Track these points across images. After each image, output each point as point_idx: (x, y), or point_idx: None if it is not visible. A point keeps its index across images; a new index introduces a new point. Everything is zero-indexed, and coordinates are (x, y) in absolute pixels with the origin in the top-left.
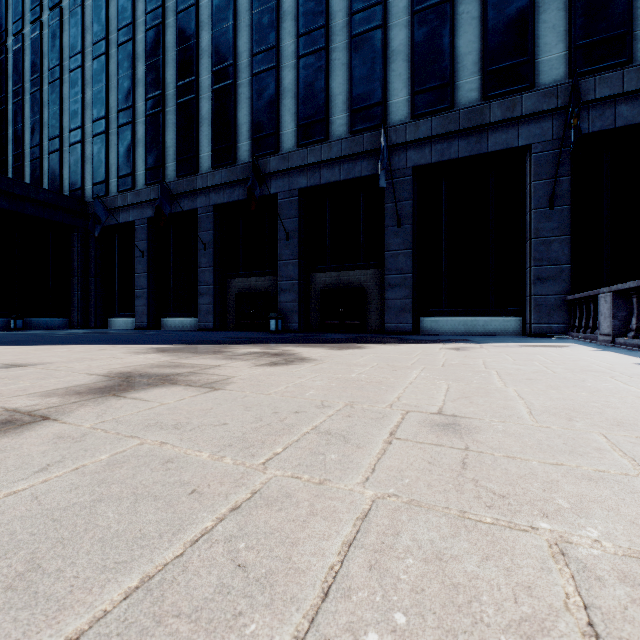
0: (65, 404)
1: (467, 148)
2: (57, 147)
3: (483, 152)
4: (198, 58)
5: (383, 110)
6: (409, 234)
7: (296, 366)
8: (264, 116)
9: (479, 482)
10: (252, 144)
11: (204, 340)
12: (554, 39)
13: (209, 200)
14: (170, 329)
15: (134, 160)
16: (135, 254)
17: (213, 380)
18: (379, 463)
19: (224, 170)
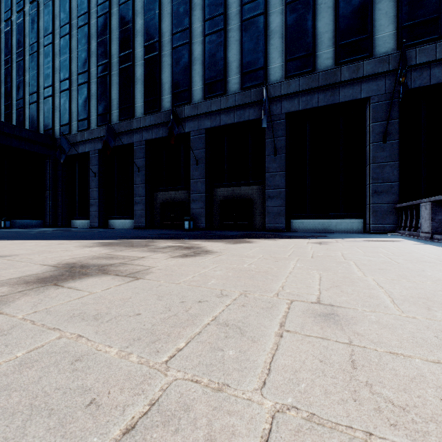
0: (11, 293)
1: (324, 99)
2: (35, 100)
3: (336, 102)
4: (134, 36)
5: (265, 73)
6: (283, 160)
7: (202, 257)
8: (180, 77)
9: (373, 387)
10: (172, 97)
11: (137, 236)
12: (386, 22)
13: (142, 137)
14: (114, 228)
15: (89, 109)
16: (90, 175)
17: (137, 270)
18: (274, 361)
19: (152, 115)
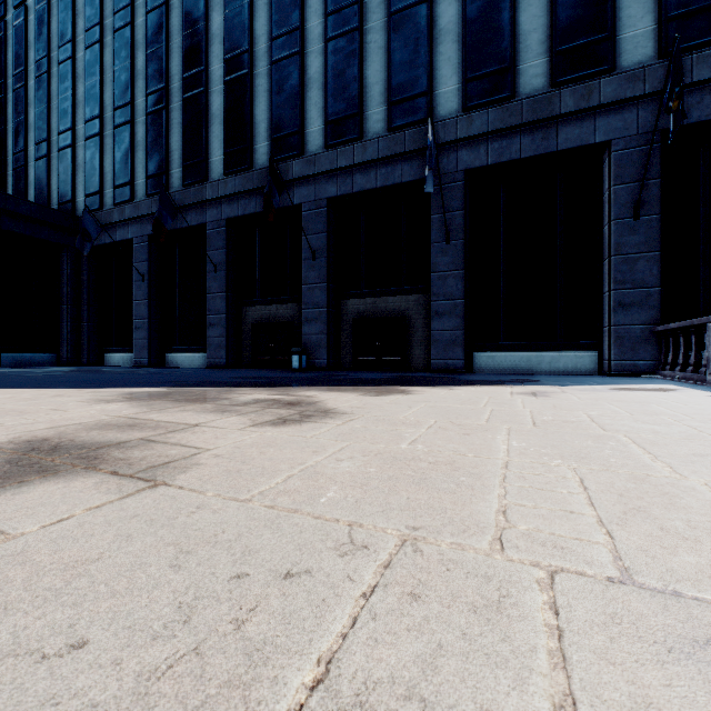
0: None
1: (531, 146)
2: (44, 153)
3: (551, 151)
4: (208, 44)
5: (429, 102)
6: (460, 251)
7: (314, 426)
8: (286, 112)
9: None
10: (271, 145)
11: (206, 381)
12: (640, 10)
13: (221, 213)
14: (176, 366)
15: (133, 167)
16: (134, 278)
17: (166, 459)
18: None
19: (238, 177)
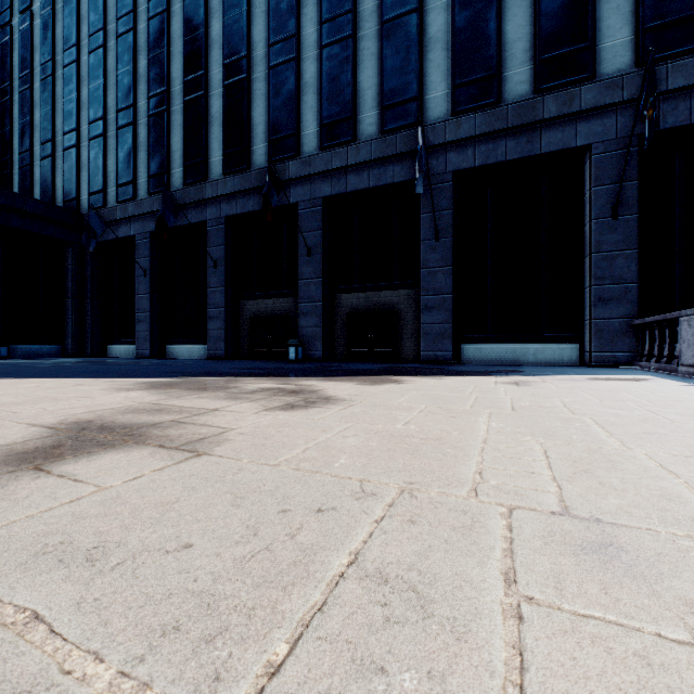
0: None
1: (516, 149)
2: (49, 152)
3: (535, 154)
4: (207, 50)
5: (419, 106)
6: (449, 249)
7: (319, 410)
8: (282, 115)
9: None
10: (269, 147)
11: (210, 371)
12: (618, 22)
13: (220, 211)
14: (176, 358)
15: (135, 166)
16: (136, 273)
17: (200, 436)
18: None
19: (237, 177)
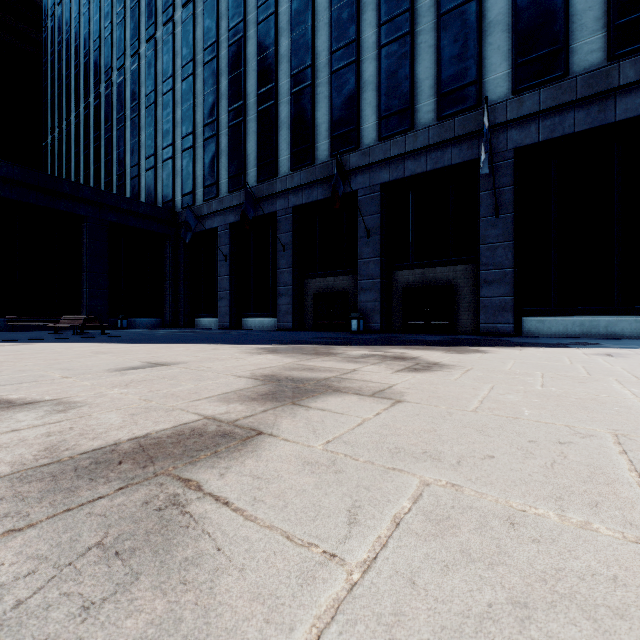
0: (257, 413)
1: (586, 120)
2: (152, 165)
3: (608, 122)
4: (277, 64)
5: (478, 89)
6: (510, 224)
7: (444, 373)
8: (343, 113)
9: None
10: (331, 143)
11: (297, 340)
12: None
13: (288, 202)
14: (250, 329)
15: (218, 170)
16: (219, 258)
17: (376, 388)
18: None
19: (303, 171)
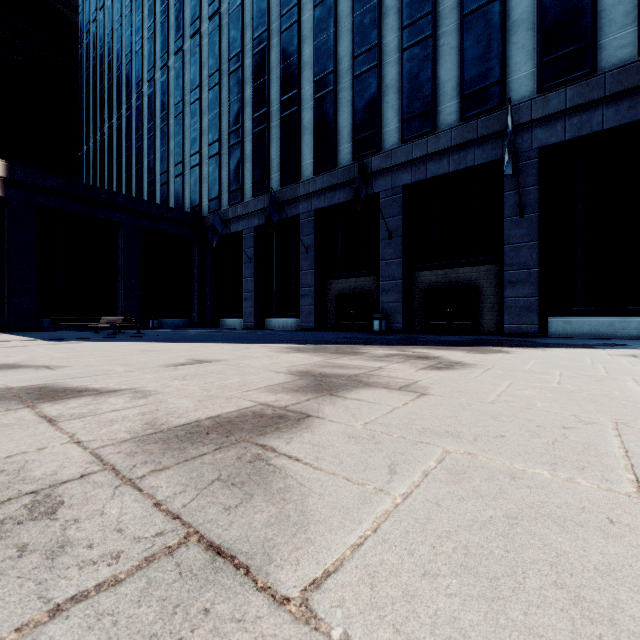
0: (302, 401)
1: (615, 117)
2: (180, 171)
3: (639, 118)
4: (300, 71)
5: (501, 89)
6: (535, 224)
7: (466, 371)
8: (365, 117)
9: None
10: (353, 146)
11: (322, 340)
12: None
13: (310, 205)
14: (273, 329)
15: (243, 175)
16: (243, 260)
17: (402, 383)
18: None
19: (325, 175)
